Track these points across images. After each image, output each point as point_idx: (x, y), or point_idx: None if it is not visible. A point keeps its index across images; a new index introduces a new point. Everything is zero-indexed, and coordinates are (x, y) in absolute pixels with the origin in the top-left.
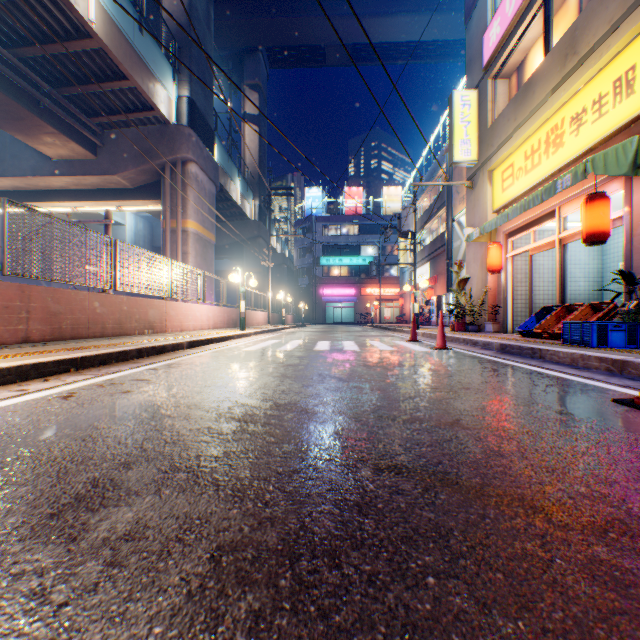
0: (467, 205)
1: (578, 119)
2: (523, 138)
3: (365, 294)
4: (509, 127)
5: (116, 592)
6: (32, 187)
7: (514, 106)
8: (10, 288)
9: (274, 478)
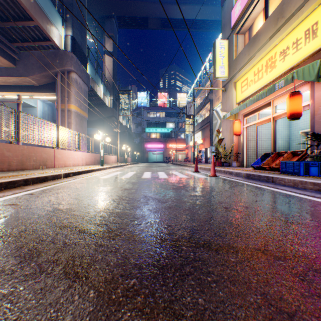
0: (222, 100)
1: (284, 52)
2: (253, 64)
3: (168, 147)
4: (245, 58)
5: None
6: None
7: (248, 47)
8: None
9: None
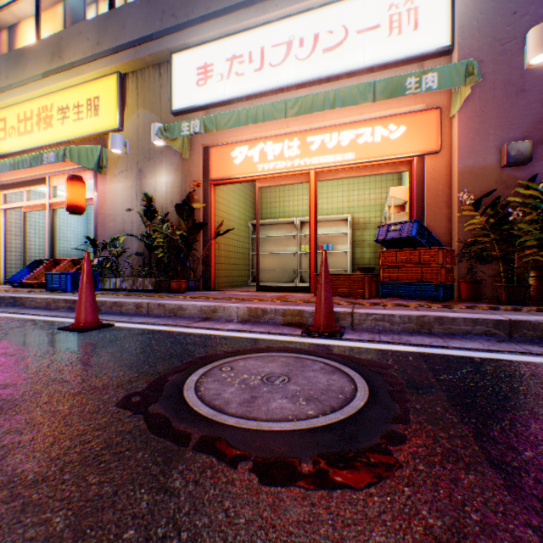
0: None
1: (66, 112)
2: (18, 101)
3: None
4: (3, 81)
5: None
6: None
7: (9, 64)
8: None
9: None
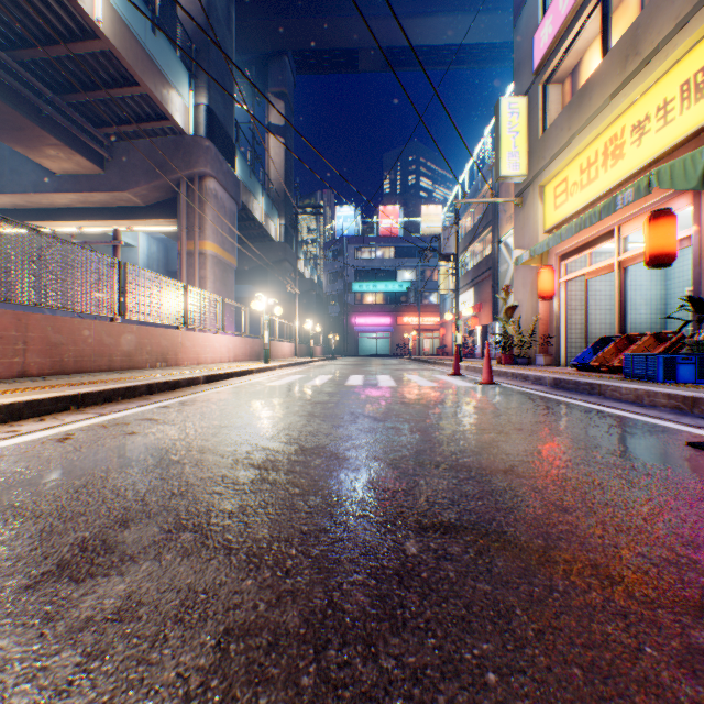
0: (515, 224)
1: (640, 127)
2: (578, 149)
3: (402, 323)
4: (562, 137)
5: (94, 694)
6: (34, 205)
7: (568, 114)
8: (4, 316)
9: (297, 539)
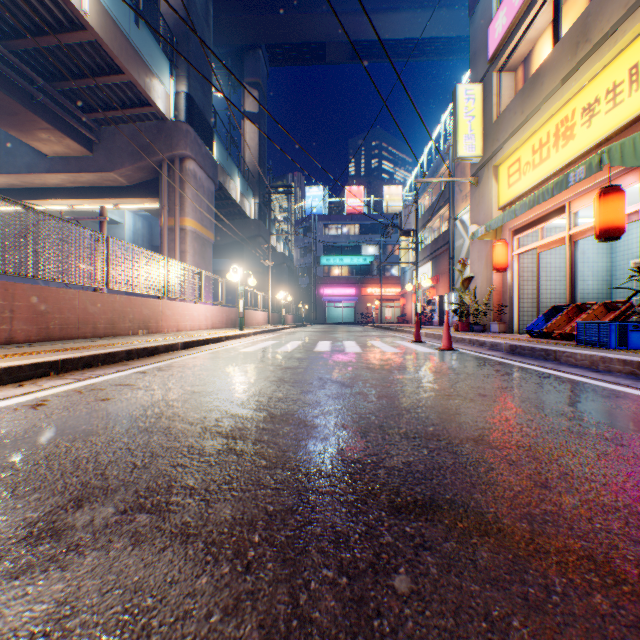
0: (471, 202)
1: (590, 110)
2: (531, 131)
3: (366, 294)
4: (516, 120)
5: None
6: (27, 185)
7: (521, 99)
8: None
9: (261, 522)
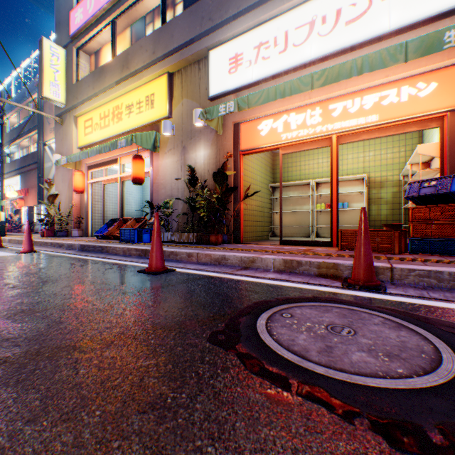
0: (58, 136)
1: (131, 108)
2: (100, 104)
3: None
4: (91, 92)
5: None
6: None
7: (94, 79)
8: None
9: None
